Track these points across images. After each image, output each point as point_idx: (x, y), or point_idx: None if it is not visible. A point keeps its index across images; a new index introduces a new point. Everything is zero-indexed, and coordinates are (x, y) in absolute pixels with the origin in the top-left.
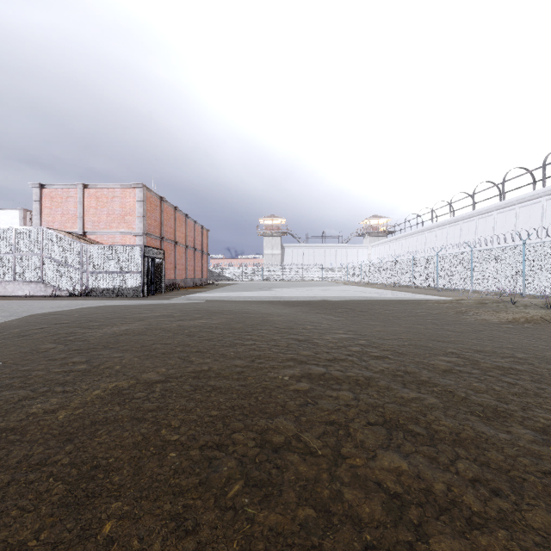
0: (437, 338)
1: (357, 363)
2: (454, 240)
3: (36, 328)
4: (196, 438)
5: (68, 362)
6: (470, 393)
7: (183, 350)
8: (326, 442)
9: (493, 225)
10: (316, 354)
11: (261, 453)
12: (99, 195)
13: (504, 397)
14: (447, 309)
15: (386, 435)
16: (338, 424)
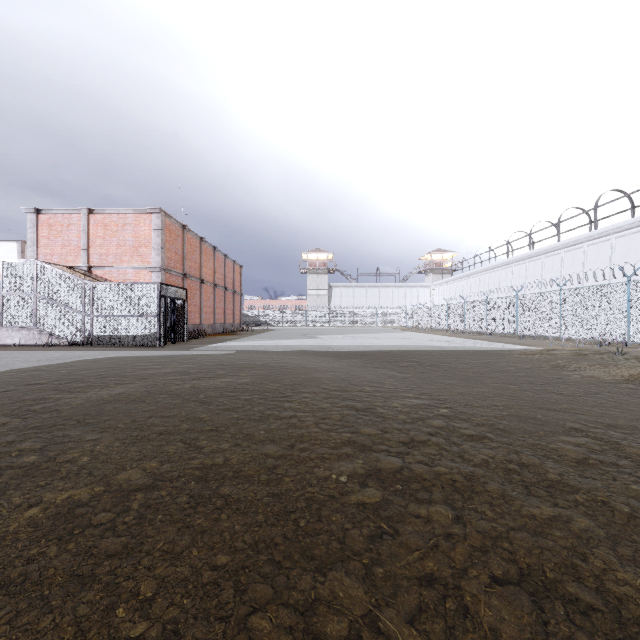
0: (544, 405)
1: (446, 449)
2: (534, 278)
3: None
4: (179, 632)
5: (12, 451)
6: (635, 505)
7: (191, 428)
8: (428, 636)
9: (583, 259)
10: (383, 433)
11: None
12: (107, 221)
13: None
14: (539, 362)
15: (533, 611)
16: (442, 583)
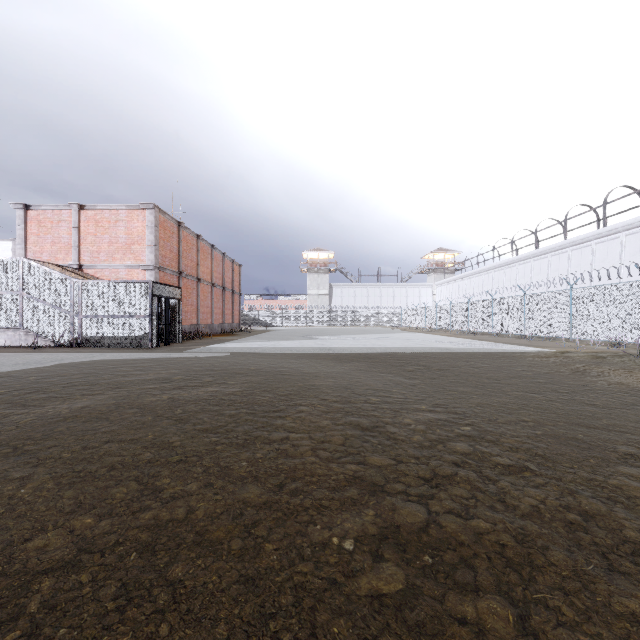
0: (581, 421)
1: (480, 489)
2: (540, 277)
3: None
4: None
5: None
6: None
7: (154, 459)
8: None
9: (591, 257)
10: (397, 463)
11: None
12: (99, 218)
13: None
14: (556, 366)
15: None
16: None
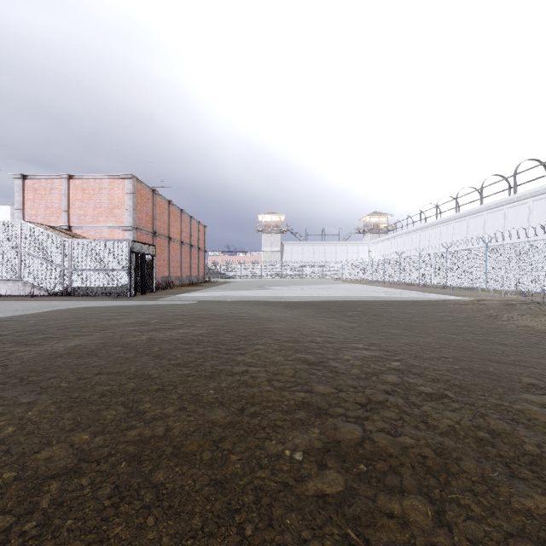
0: (492, 357)
1: (407, 412)
2: (460, 236)
3: None
4: None
5: None
6: None
7: (137, 388)
8: None
9: (504, 220)
10: (338, 391)
11: None
12: (85, 186)
13: None
14: (473, 312)
15: None
16: None
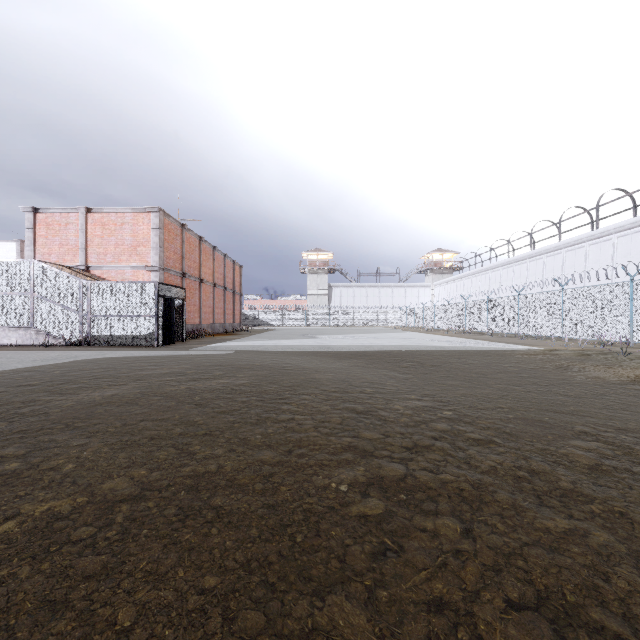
0: (551, 407)
1: (451, 455)
2: (535, 278)
3: None
4: None
5: None
6: None
7: (184, 433)
8: None
9: (585, 258)
10: (385, 437)
11: None
12: (105, 221)
13: None
14: (542, 363)
15: None
16: (452, 608)
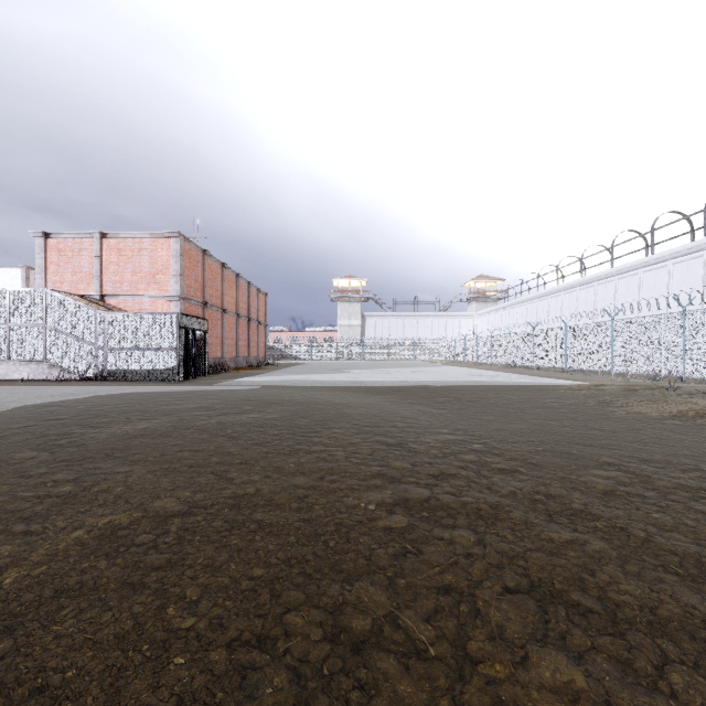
0: (582, 441)
1: (475, 481)
2: (586, 307)
3: (19, 426)
4: (224, 625)
5: (47, 482)
6: (652, 530)
7: (221, 461)
8: (441, 630)
9: (639, 287)
10: (414, 466)
11: (332, 655)
12: (122, 246)
13: (705, 538)
14: (585, 398)
15: (537, 613)
16: (458, 591)
